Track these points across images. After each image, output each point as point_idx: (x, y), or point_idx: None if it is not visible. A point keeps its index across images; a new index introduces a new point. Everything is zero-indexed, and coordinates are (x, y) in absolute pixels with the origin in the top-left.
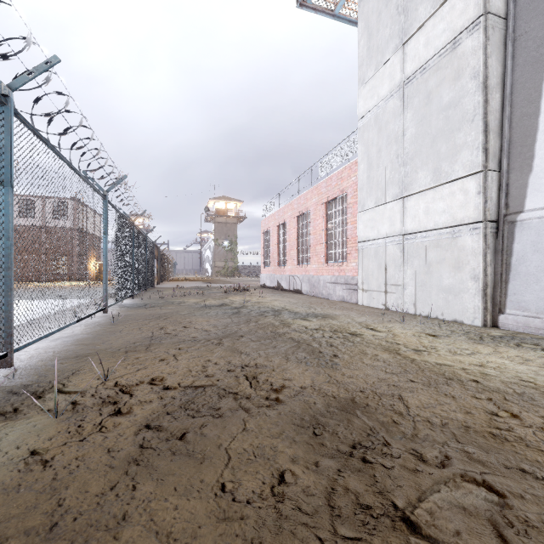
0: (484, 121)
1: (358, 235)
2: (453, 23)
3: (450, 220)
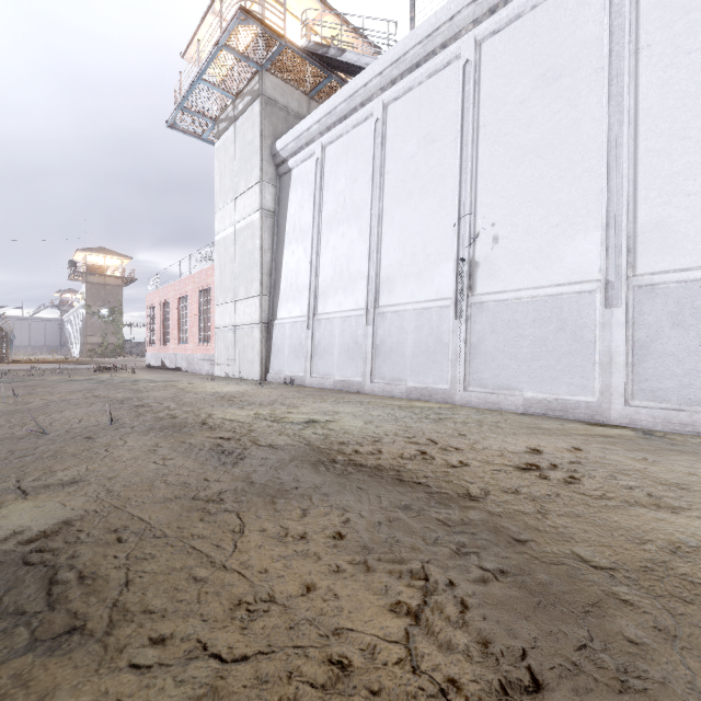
0: (262, 268)
1: (215, 323)
2: (252, 204)
3: (251, 320)
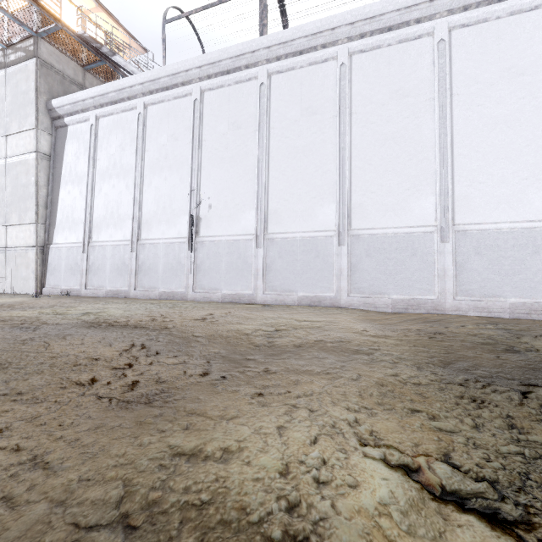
0: (37, 200)
1: None
2: (27, 145)
3: (25, 243)
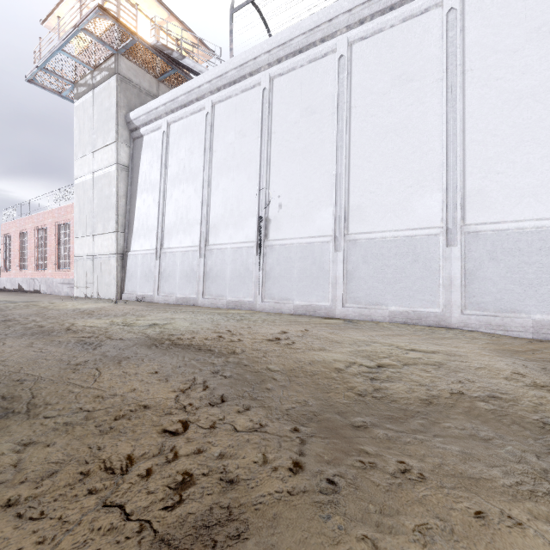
0: (117, 210)
1: (75, 252)
2: (109, 159)
3: (108, 251)
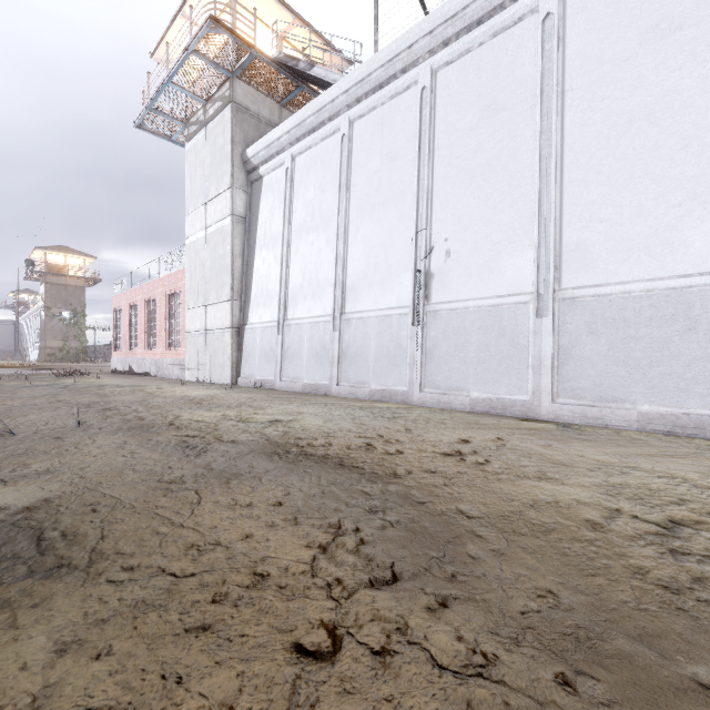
0: (233, 273)
1: (186, 327)
2: (223, 209)
3: (222, 325)
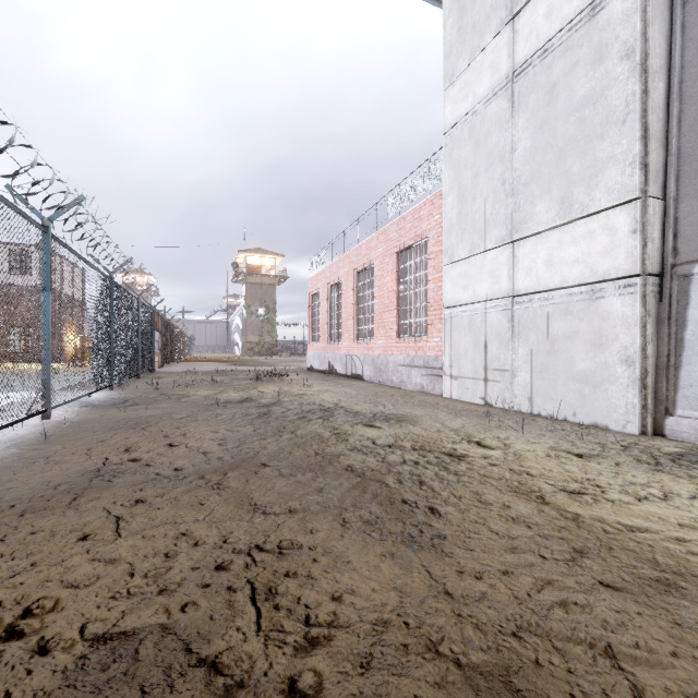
0: (643, 122)
1: (444, 298)
2: None
3: (586, 274)
